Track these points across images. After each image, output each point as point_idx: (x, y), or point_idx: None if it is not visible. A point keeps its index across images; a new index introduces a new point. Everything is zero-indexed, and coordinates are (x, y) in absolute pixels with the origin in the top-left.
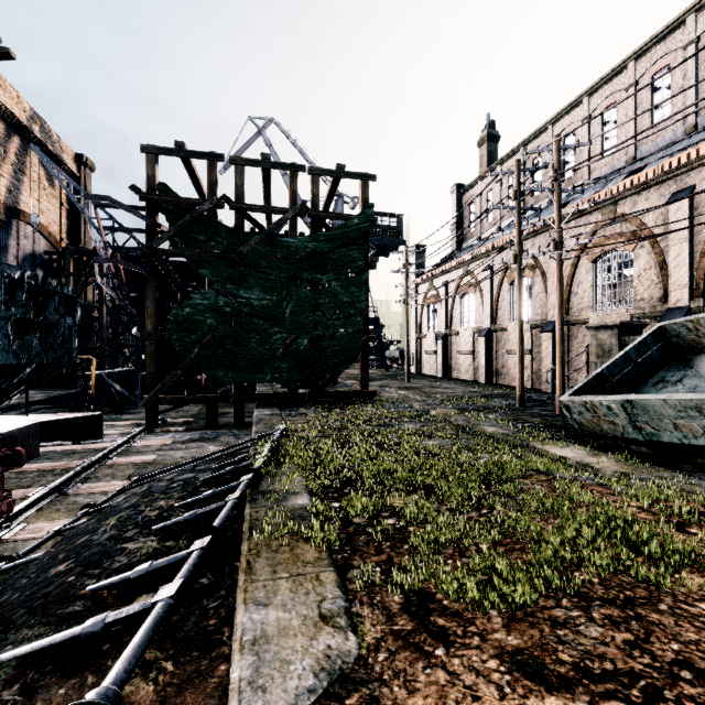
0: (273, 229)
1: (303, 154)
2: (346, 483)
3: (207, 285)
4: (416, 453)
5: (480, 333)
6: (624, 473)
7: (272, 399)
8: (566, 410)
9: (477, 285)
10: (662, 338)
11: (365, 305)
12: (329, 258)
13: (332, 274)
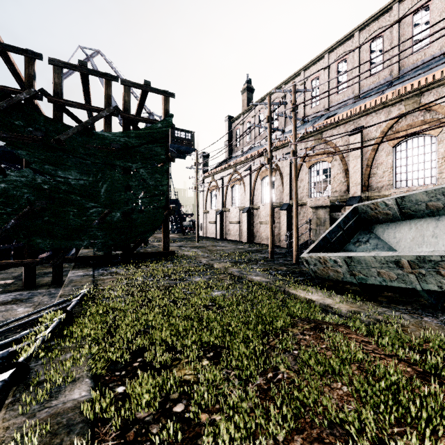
0: (90, 123)
1: None
2: (138, 352)
3: (24, 165)
4: (205, 306)
5: (244, 210)
6: (354, 311)
7: (89, 260)
8: (306, 263)
9: (241, 180)
10: (356, 214)
11: (166, 188)
12: (138, 151)
13: (140, 163)
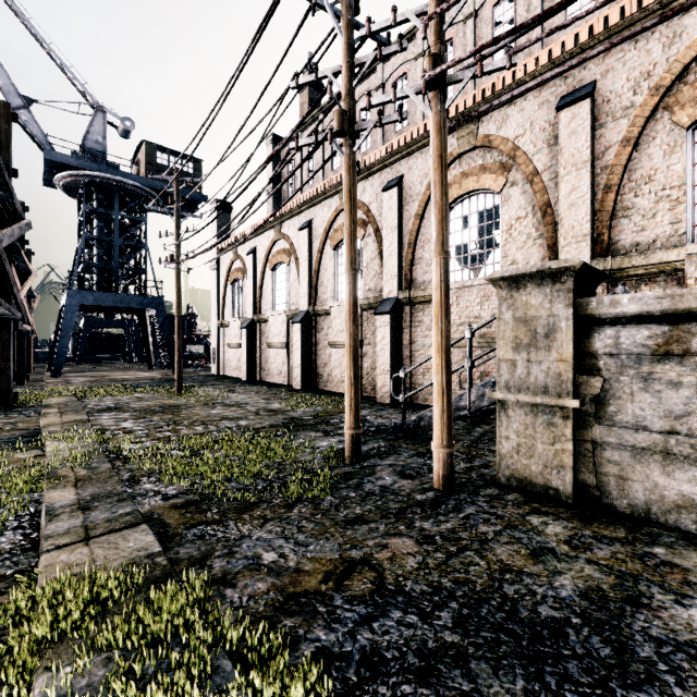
0: None
1: (24, 21)
2: None
3: None
4: None
5: (295, 317)
6: None
7: None
8: None
9: (292, 252)
10: None
11: None
12: None
13: None
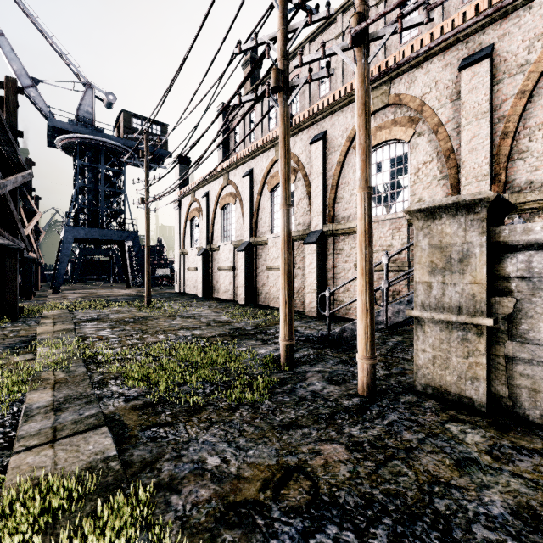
0: None
1: (33, 20)
2: None
3: None
4: None
5: (240, 247)
6: None
7: None
8: None
9: (237, 195)
10: None
11: None
12: None
13: None
